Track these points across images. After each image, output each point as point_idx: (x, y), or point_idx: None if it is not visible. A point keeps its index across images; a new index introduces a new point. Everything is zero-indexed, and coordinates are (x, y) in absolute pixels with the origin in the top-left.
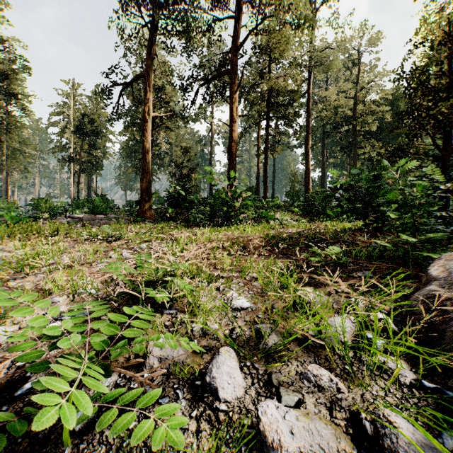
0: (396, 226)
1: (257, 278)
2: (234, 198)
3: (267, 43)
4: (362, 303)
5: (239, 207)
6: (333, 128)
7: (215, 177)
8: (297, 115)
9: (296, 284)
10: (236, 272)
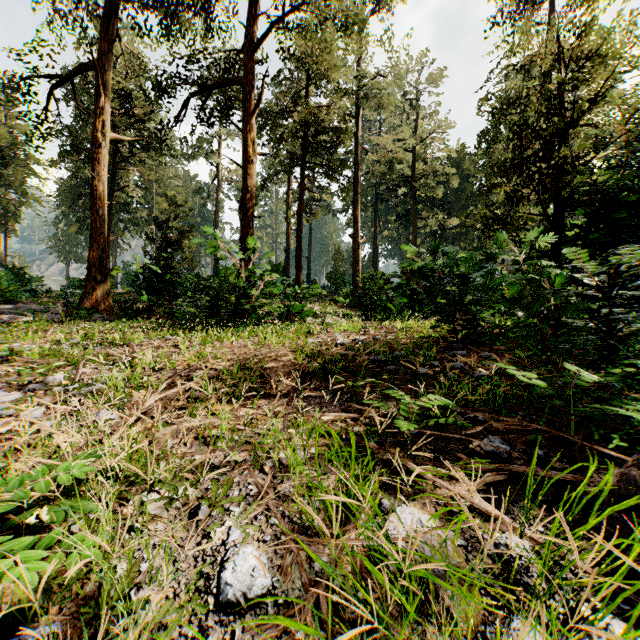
0: (495, 334)
1: (288, 466)
2: (251, 281)
3: (301, 52)
4: (533, 551)
5: (258, 297)
6: (389, 190)
7: (217, 246)
8: (344, 164)
9: (379, 496)
10: (242, 450)
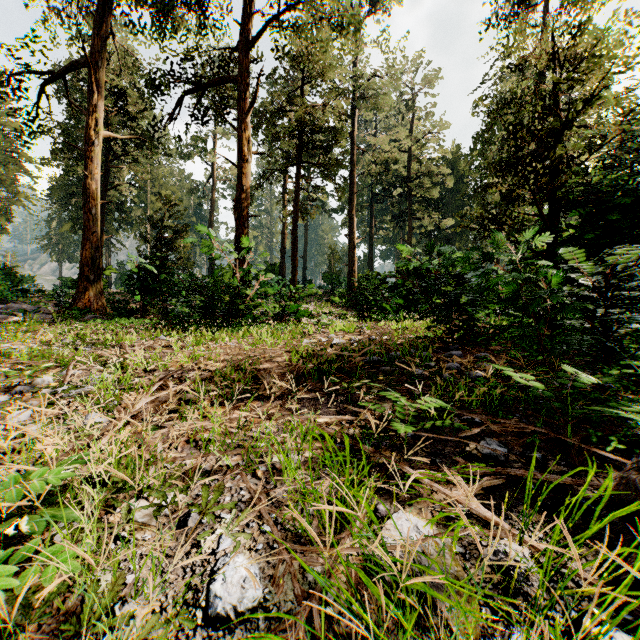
0: (491, 335)
1: (281, 471)
2: (246, 281)
3: (296, 51)
4: (532, 559)
5: (253, 297)
6: (384, 190)
7: (212, 245)
8: (340, 164)
9: (375, 502)
10: (235, 454)
